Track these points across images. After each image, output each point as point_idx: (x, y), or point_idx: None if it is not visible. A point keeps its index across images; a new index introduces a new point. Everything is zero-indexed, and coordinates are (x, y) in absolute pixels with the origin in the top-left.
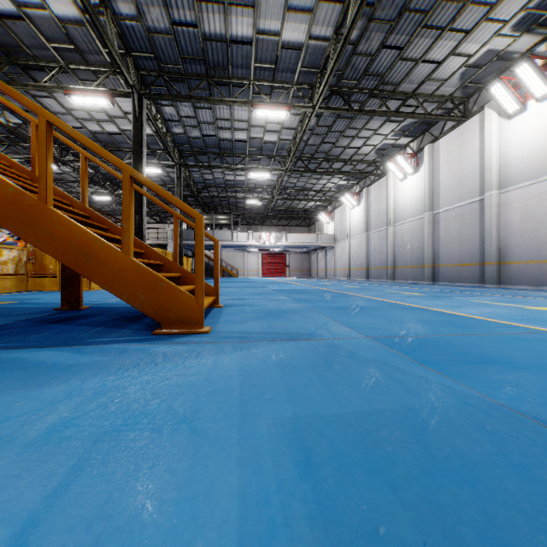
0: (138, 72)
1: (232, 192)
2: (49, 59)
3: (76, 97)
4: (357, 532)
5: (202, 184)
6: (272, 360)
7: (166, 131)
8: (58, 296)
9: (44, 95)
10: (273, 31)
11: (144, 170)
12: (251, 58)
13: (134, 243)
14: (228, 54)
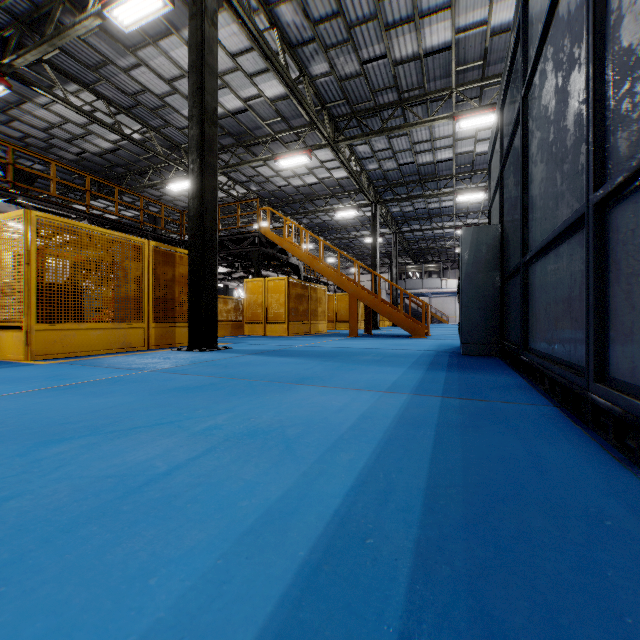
0: (374, 189)
1: (441, 242)
2: (325, 194)
3: (339, 214)
4: (443, 343)
5: (413, 239)
6: (443, 340)
7: (387, 212)
8: (345, 331)
9: (315, 209)
10: (468, 151)
11: (377, 252)
12: (453, 165)
13: (392, 307)
14: (435, 168)
